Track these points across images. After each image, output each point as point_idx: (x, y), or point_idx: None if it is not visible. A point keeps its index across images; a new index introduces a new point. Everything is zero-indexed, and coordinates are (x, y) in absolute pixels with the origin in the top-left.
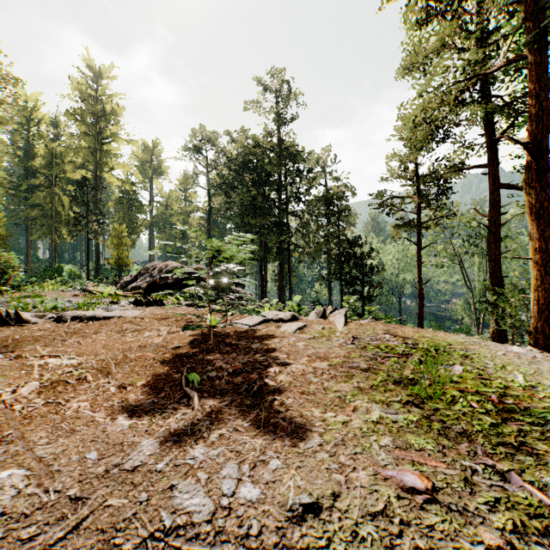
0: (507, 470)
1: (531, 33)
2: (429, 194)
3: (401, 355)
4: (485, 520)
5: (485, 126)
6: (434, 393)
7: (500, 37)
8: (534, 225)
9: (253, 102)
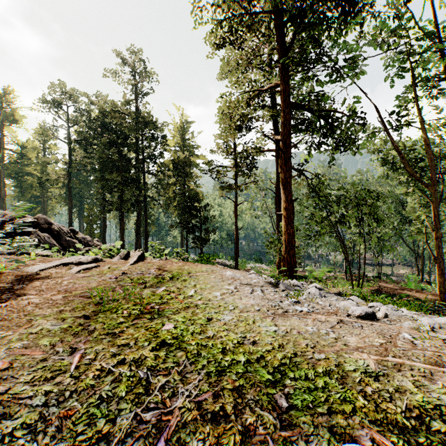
0: (82, 348)
1: (282, 70)
2: (241, 166)
3: (140, 283)
4: (17, 380)
5: (274, 124)
6: (114, 307)
7: (272, 67)
8: (284, 193)
9: (113, 71)
